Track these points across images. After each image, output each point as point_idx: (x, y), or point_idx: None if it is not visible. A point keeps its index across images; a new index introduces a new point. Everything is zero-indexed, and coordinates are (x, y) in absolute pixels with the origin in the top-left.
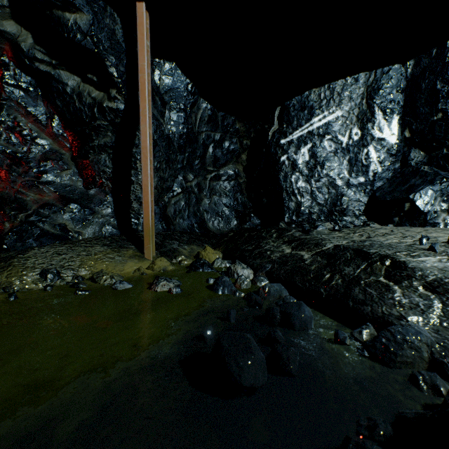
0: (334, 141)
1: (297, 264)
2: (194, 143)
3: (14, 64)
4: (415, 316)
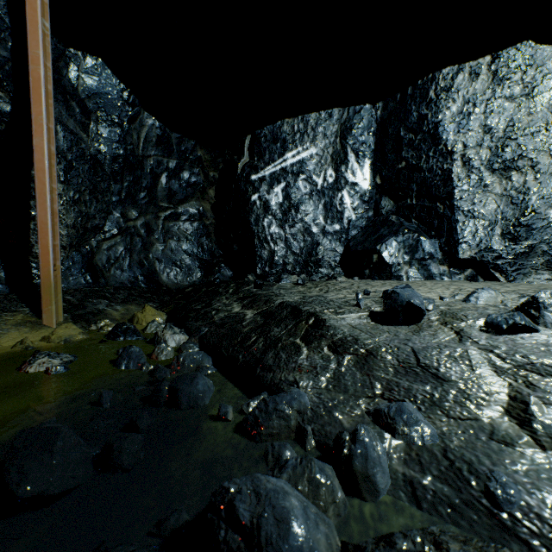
0: (310, 182)
1: (234, 325)
2: (138, 170)
3: None
4: (308, 379)
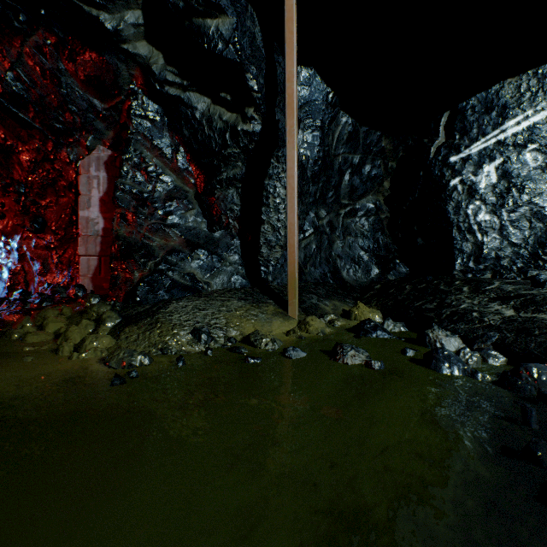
0: (543, 151)
1: None
2: (329, 170)
3: (142, 91)
4: None
